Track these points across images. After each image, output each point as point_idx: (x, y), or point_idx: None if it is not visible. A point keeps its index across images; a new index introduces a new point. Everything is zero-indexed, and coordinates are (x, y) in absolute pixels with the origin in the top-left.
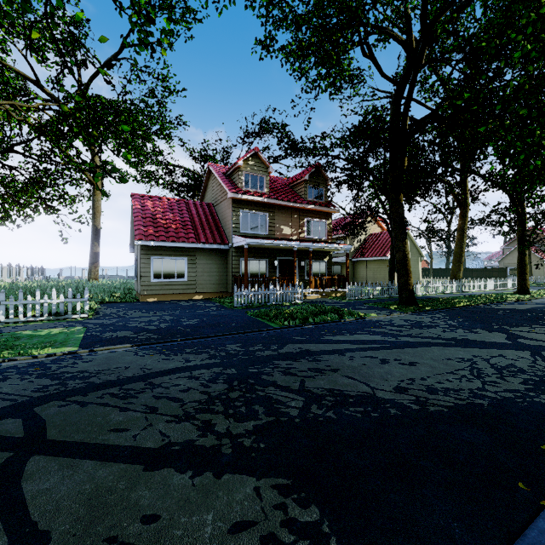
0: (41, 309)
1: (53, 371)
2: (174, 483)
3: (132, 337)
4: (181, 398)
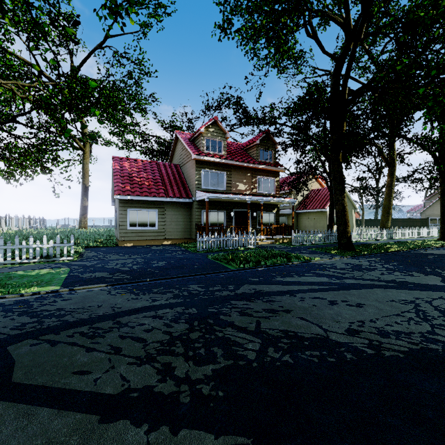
0: (35, 252)
1: (34, 309)
2: (129, 439)
3: (108, 277)
4: (145, 338)
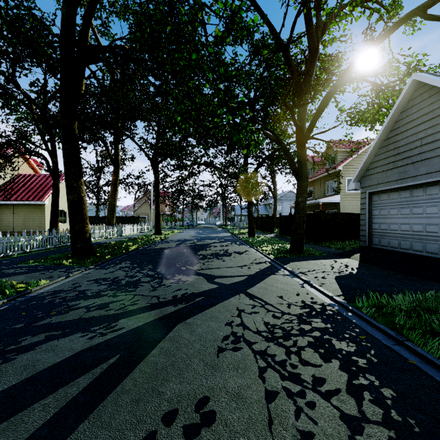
0: None
1: None
2: None
3: None
4: None
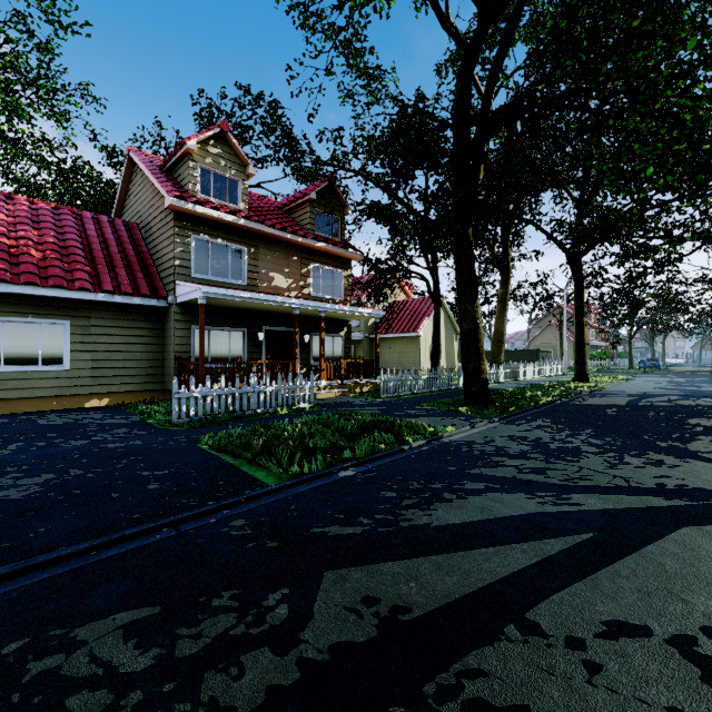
0: None
1: None
2: None
3: None
4: None
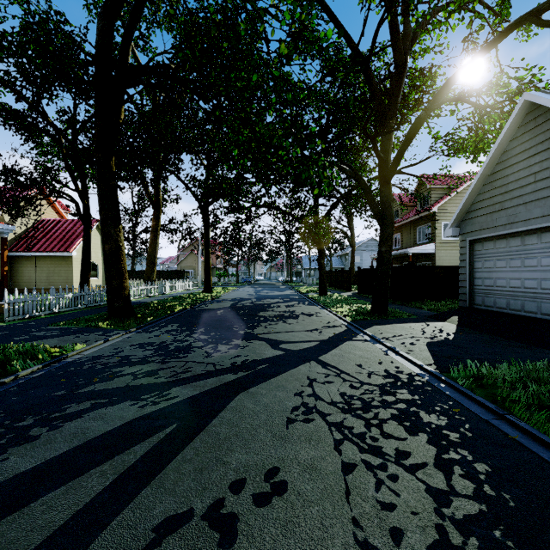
0: None
1: None
2: None
3: None
4: None
